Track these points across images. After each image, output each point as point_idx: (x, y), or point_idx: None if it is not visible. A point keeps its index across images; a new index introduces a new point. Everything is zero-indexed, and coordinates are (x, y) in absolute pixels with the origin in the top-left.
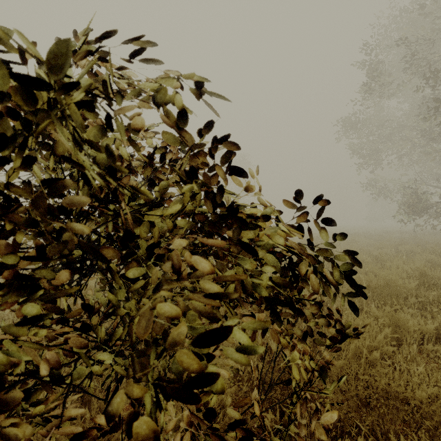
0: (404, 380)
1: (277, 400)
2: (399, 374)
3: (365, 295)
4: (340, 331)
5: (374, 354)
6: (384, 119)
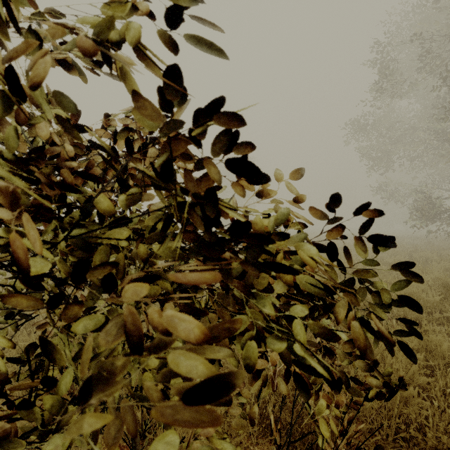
0: (446, 421)
1: (294, 446)
2: (439, 414)
3: (421, 335)
4: (388, 384)
5: (410, 391)
6: (394, 120)
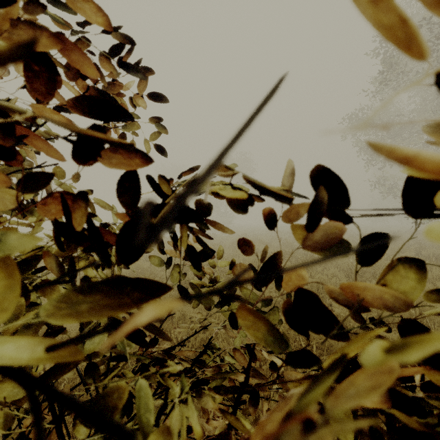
0: None
1: None
2: None
3: None
4: None
5: None
6: (394, 113)
